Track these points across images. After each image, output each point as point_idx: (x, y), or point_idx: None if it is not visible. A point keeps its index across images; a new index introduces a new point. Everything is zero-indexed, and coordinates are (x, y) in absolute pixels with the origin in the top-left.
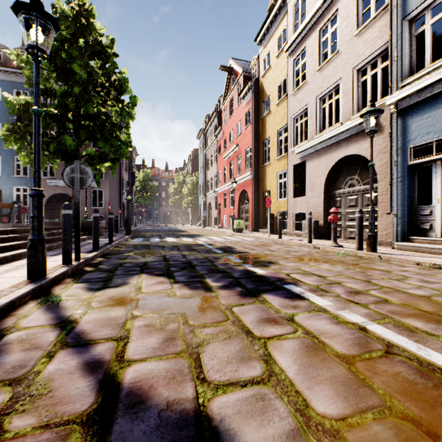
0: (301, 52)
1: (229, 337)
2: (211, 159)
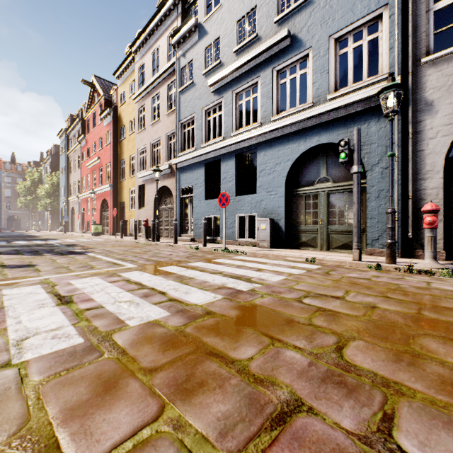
0: (143, 105)
1: (45, 260)
2: (75, 163)
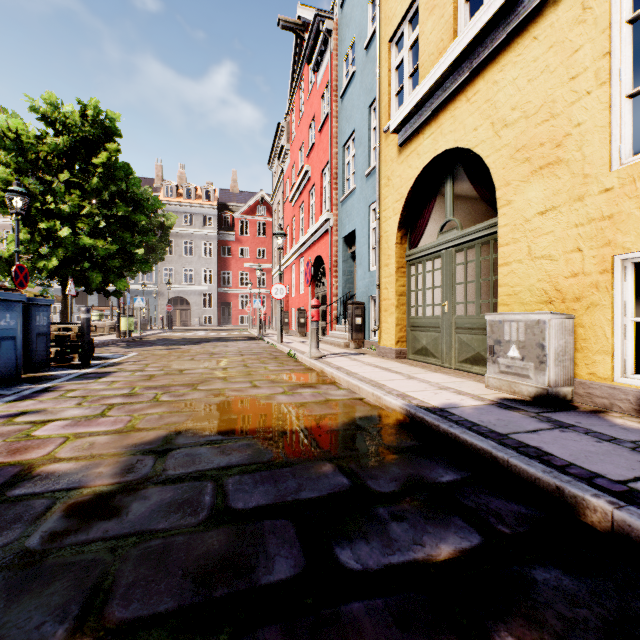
0: None
1: None
2: None
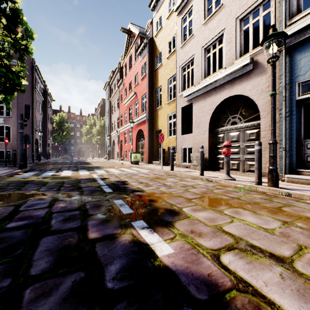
0: (188, 11)
1: None
2: (115, 106)
